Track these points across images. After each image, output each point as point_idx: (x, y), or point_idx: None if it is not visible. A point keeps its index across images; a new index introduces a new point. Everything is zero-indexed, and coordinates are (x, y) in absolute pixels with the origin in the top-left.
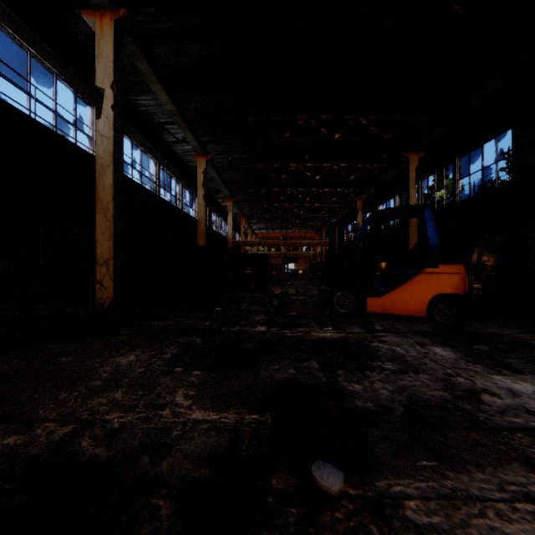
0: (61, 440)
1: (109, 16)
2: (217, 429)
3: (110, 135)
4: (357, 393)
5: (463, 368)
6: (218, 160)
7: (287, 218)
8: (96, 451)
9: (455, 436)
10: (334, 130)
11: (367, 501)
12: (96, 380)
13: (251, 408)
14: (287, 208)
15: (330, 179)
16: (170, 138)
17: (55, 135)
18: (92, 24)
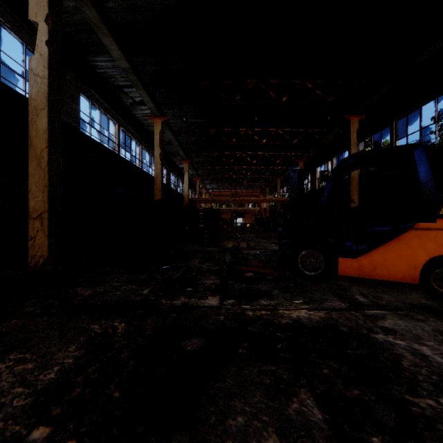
0: None
1: None
2: None
3: (44, 74)
4: None
5: None
6: (175, 124)
7: (236, 179)
8: None
9: None
10: (281, 95)
11: None
12: None
13: None
14: (237, 170)
15: (276, 142)
16: (129, 102)
17: None
18: None
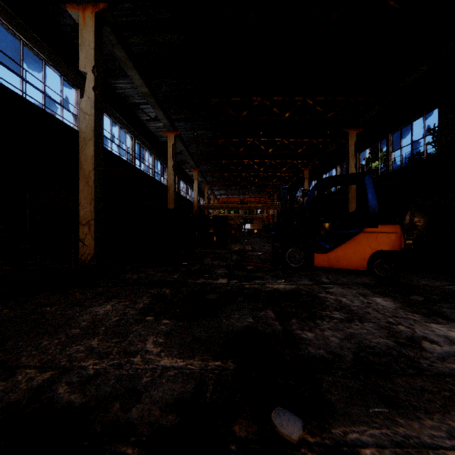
0: (39, 386)
1: (90, 9)
2: (184, 375)
3: (92, 113)
4: (310, 340)
5: (403, 317)
6: (185, 135)
7: (244, 185)
8: (71, 398)
9: (402, 383)
10: (285, 110)
11: (325, 449)
12: (75, 328)
13: (214, 355)
14: (244, 177)
15: (281, 152)
16: (144, 116)
17: (43, 112)
18: (76, 16)
